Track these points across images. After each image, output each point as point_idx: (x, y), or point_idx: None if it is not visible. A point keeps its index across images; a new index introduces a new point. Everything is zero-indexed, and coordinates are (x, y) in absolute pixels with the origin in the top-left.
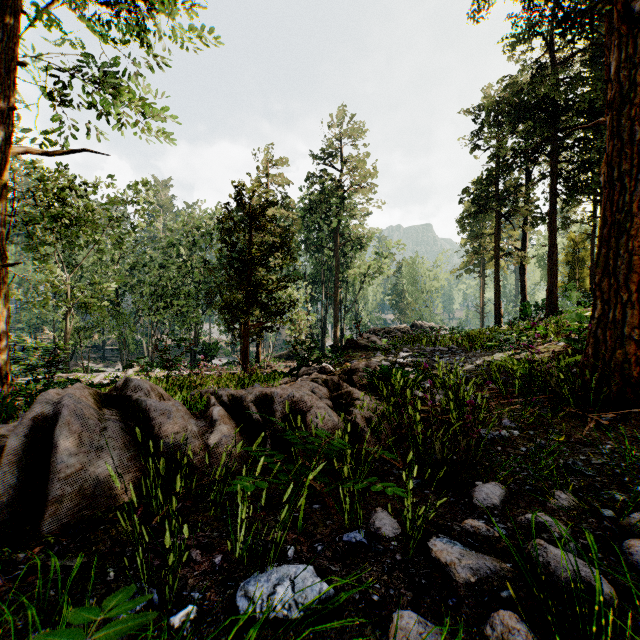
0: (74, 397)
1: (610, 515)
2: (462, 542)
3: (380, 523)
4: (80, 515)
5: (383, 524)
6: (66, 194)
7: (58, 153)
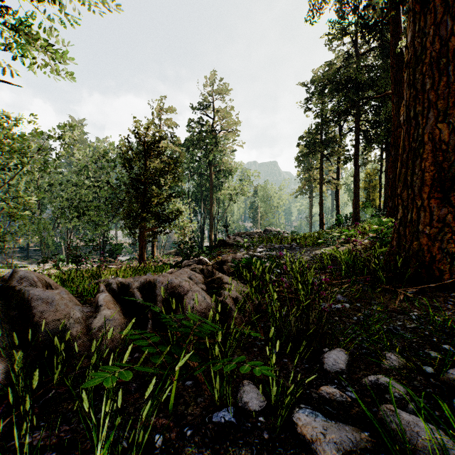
0: None
1: (431, 371)
2: (322, 411)
3: (247, 397)
4: None
5: (250, 398)
6: None
7: None
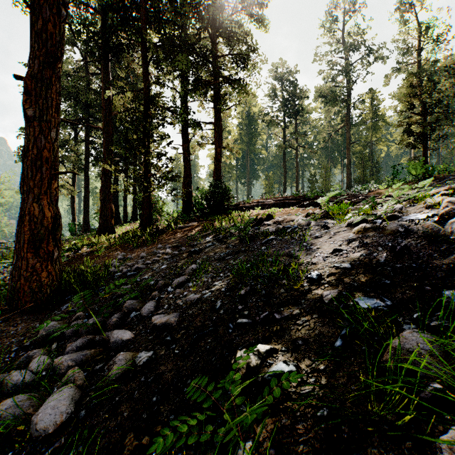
0: None
1: None
2: None
3: None
4: None
5: None
6: None
7: None
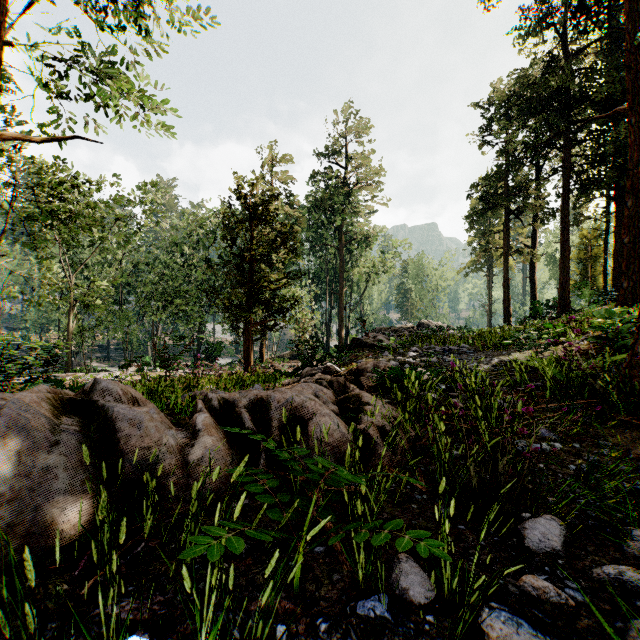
0: (22, 403)
1: None
2: (527, 616)
3: (407, 581)
4: (6, 562)
5: (411, 583)
6: (64, 189)
7: (47, 139)
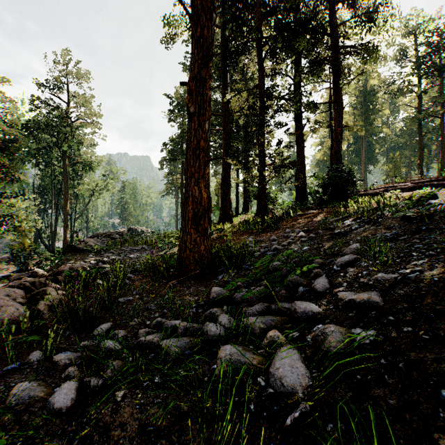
0: None
1: (148, 323)
2: (73, 351)
3: (32, 357)
4: None
5: (34, 357)
6: None
7: None
